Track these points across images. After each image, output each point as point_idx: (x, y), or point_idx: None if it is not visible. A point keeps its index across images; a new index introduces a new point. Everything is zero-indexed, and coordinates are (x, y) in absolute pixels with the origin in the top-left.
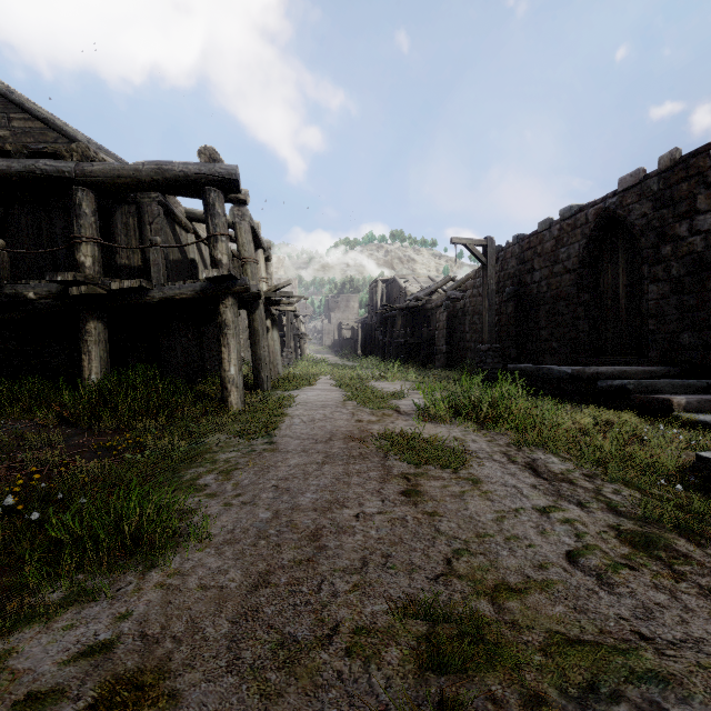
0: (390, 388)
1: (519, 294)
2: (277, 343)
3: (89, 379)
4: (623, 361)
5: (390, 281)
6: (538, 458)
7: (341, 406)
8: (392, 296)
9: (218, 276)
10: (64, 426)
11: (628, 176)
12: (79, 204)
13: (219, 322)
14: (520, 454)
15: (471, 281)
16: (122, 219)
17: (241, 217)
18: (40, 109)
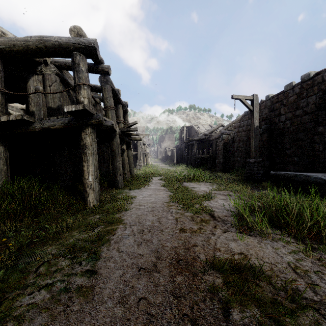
0: (198, 188)
1: (270, 129)
2: (131, 158)
3: None
4: None
5: (190, 127)
6: None
7: (166, 208)
8: (191, 134)
9: (76, 110)
10: None
11: None
12: None
13: (81, 145)
14: None
15: (238, 123)
16: (33, 83)
17: (105, 82)
18: None
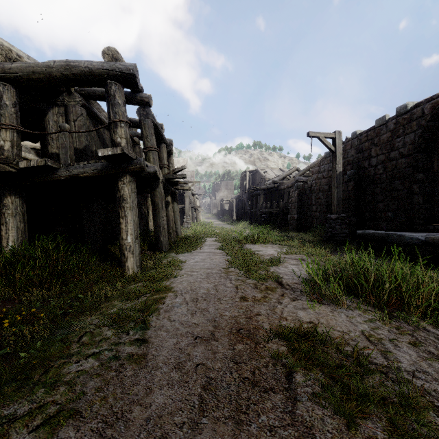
0: (264, 251)
1: (358, 176)
2: (177, 213)
3: (6, 246)
4: None
5: (254, 172)
6: None
7: (224, 275)
8: (256, 181)
9: (112, 154)
10: None
11: None
12: (0, 97)
13: (118, 197)
14: None
15: (317, 168)
16: (53, 118)
17: (145, 115)
18: None
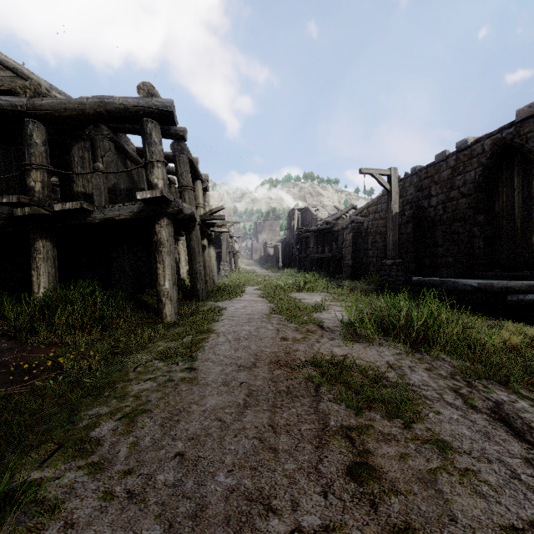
0: (309, 299)
1: (417, 217)
2: (213, 259)
3: (37, 292)
4: (520, 275)
5: (304, 210)
6: (503, 401)
7: (266, 320)
8: (306, 221)
9: (151, 197)
10: (6, 338)
11: (526, 107)
12: (30, 135)
13: (155, 241)
14: (477, 394)
15: (373, 207)
16: (79, 153)
17: (180, 150)
18: (10, 60)
